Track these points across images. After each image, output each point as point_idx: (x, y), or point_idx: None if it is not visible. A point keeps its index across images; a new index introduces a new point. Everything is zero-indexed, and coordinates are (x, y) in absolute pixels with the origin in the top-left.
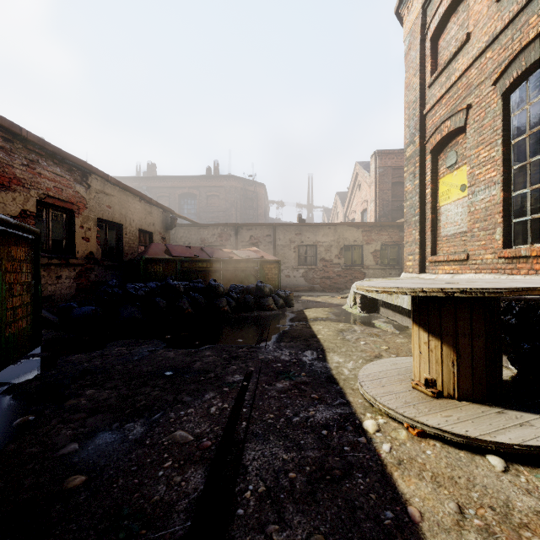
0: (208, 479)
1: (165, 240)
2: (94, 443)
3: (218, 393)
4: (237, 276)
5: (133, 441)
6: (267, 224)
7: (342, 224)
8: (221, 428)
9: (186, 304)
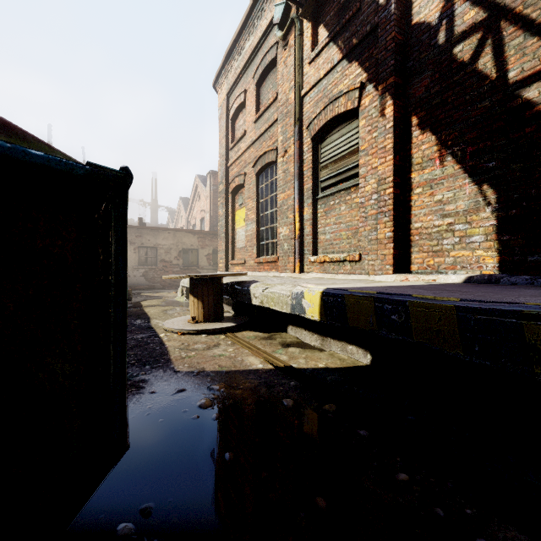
0: None
1: None
2: None
3: None
4: None
5: None
6: None
7: (180, 230)
8: None
9: None
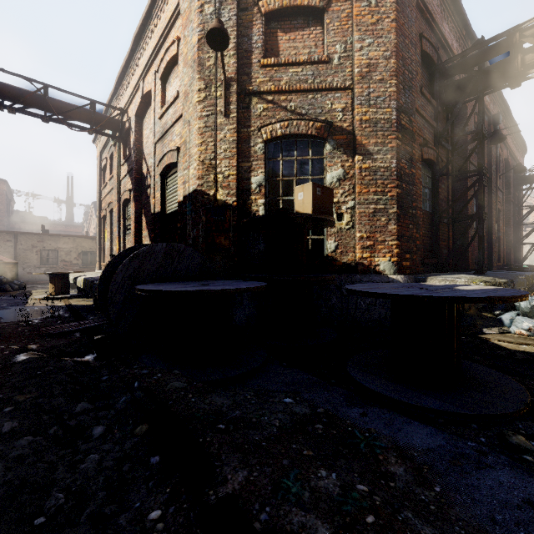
0: None
1: None
2: None
3: None
4: None
5: None
6: (8, 232)
7: (80, 237)
8: None
9: None
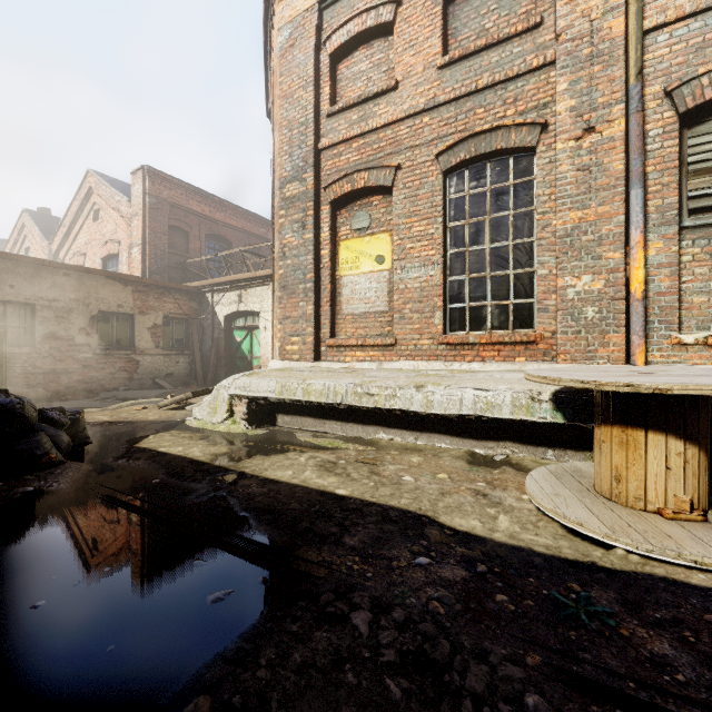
0: None
1: None
2: None
3: None
4: None
5: None
6: None
7: (96, 272)
8: None
9: None
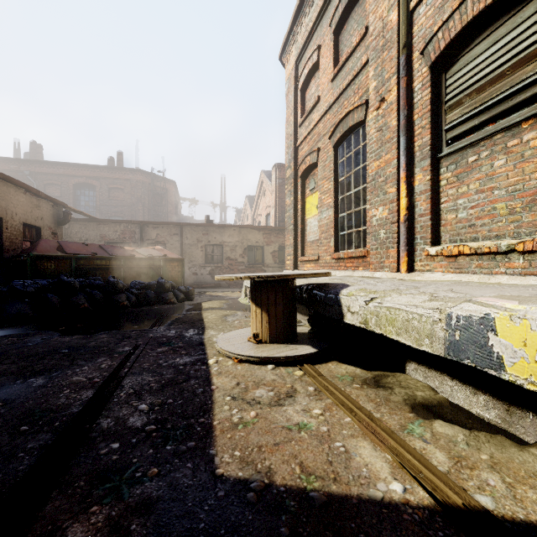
0: (96, 392)
1: (57, 236)
2: (3, 391)
3: (109, 358)
4: (139, 273)
5: (37, 387)
6: (175, 224)
7: (245, 227)
8: (109, 373)
9: (82, 299)
